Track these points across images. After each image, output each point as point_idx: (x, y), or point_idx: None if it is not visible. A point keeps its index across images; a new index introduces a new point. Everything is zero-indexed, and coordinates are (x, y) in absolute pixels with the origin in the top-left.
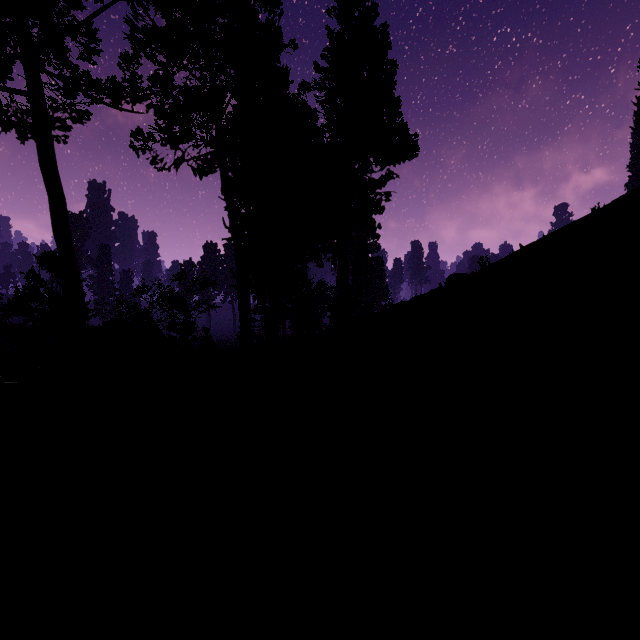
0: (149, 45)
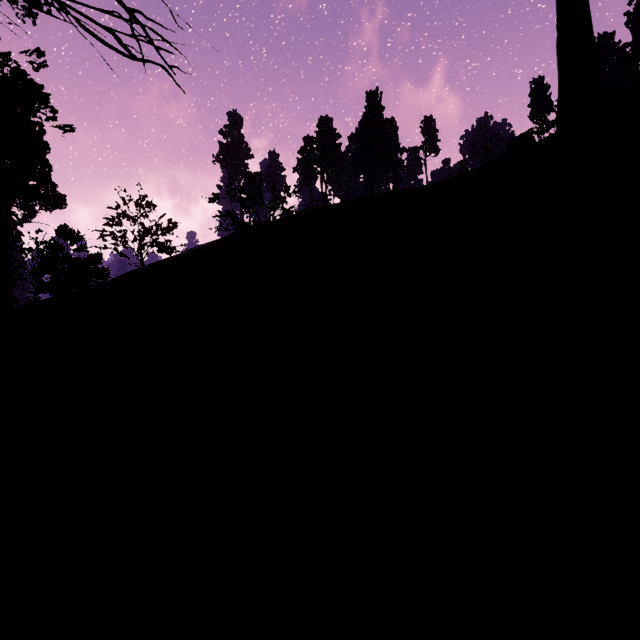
0: None
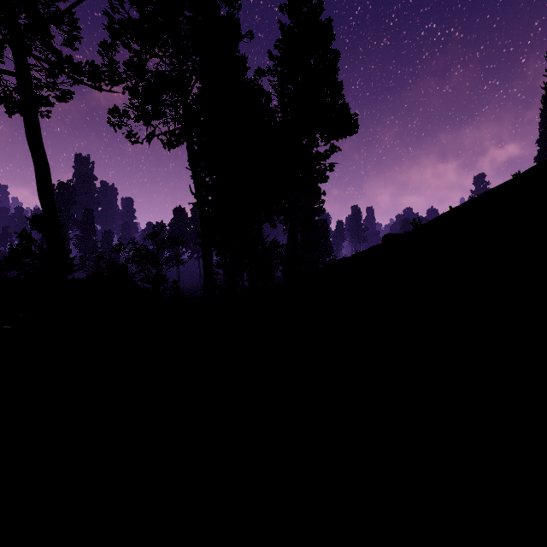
0: (125, 35)
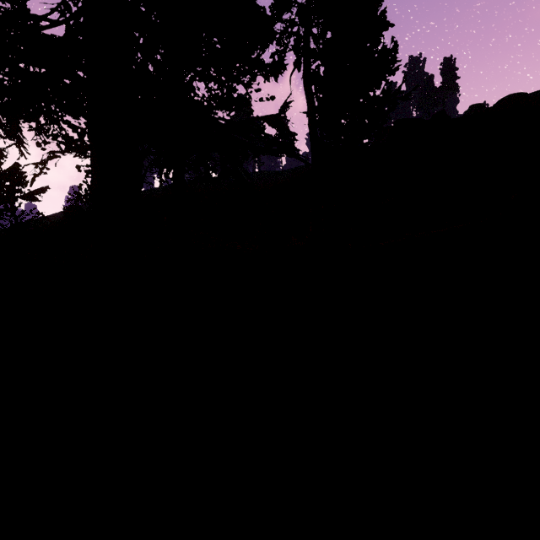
0: None
